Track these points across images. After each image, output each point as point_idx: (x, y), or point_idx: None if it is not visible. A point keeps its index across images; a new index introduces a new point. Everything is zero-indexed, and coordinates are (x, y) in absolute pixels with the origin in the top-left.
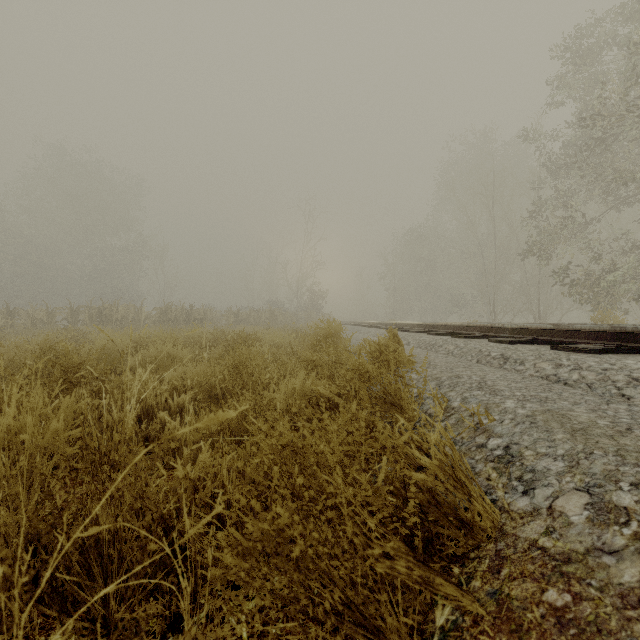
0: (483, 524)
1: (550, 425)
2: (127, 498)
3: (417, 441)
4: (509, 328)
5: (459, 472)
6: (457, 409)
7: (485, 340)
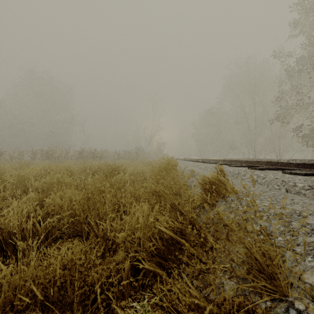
0: None
1: None
2: None
3: None
4: (293, 163)
5: None
6: None
7: (276, 171)
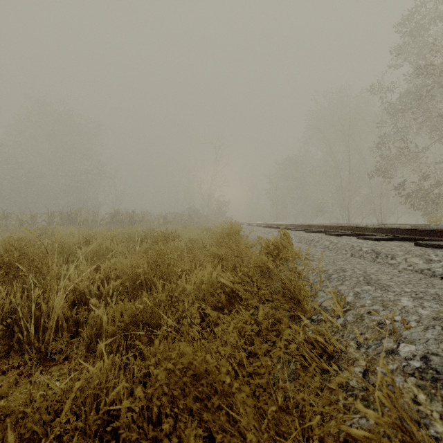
0: None
1: None
2: None
3: (321, 342)
4: (371, 228)
5: (401, 413)
6: (352, 304)
7: (353, 237)
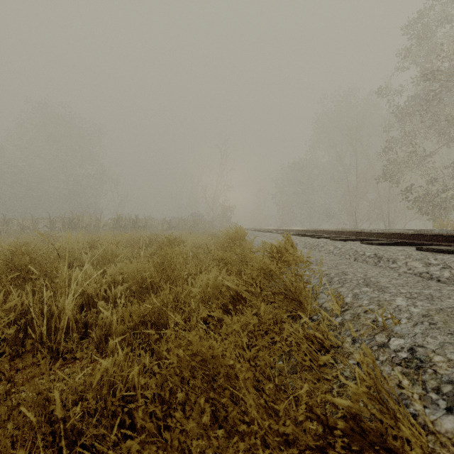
0: (412, 453)
1: (451, 327)
2: (1, 436)
3: (319, 338)
4: (376, 233)
5: (381, 390)
6: (350, 305)
7: (357, 242)
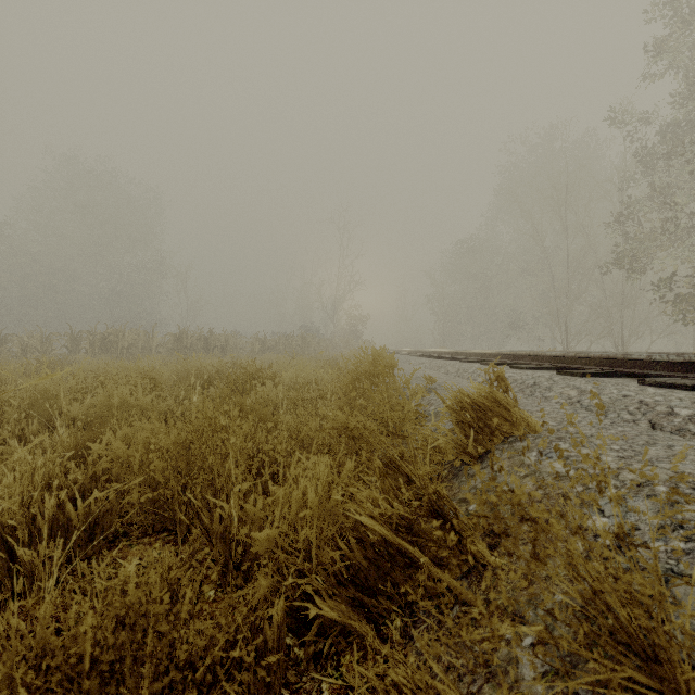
0: None
1: None
2: None
3: None
4: (662, 361)
5: None
6: None
7: (623, 380)
